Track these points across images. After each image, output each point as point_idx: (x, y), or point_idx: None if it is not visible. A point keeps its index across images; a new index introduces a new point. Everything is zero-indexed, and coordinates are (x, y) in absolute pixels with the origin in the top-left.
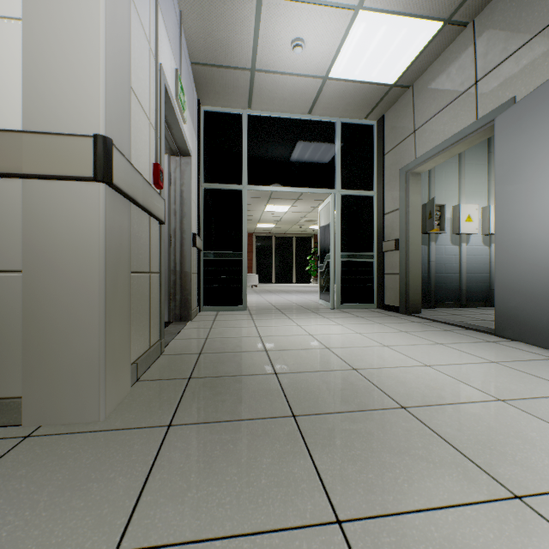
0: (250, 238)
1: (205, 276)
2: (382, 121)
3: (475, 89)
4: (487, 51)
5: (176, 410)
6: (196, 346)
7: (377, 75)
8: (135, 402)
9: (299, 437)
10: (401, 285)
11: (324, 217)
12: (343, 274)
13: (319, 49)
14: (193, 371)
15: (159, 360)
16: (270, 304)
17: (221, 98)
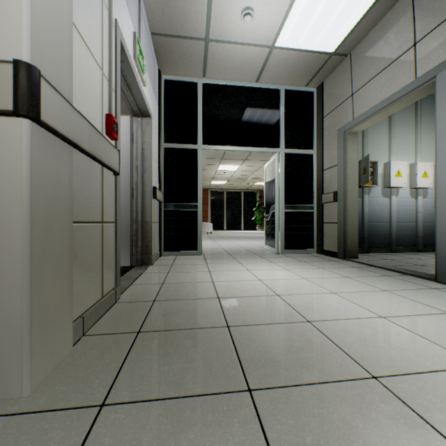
0: (205, 193)
1: (165, 225)
2: (321, 88)
3: (414, 50)
4: (427, 14)
5: (115, 379)
6: (151, 292)
7: (319, 43)
8: (72, 366)
9: (258, 429)
10: (340, 233)
11: (269, 173)
12: (286, 223)
13: (267, 18)
14: (143, 323)
15: (113, 309)
16: (222, 249)
17: (179, 67)
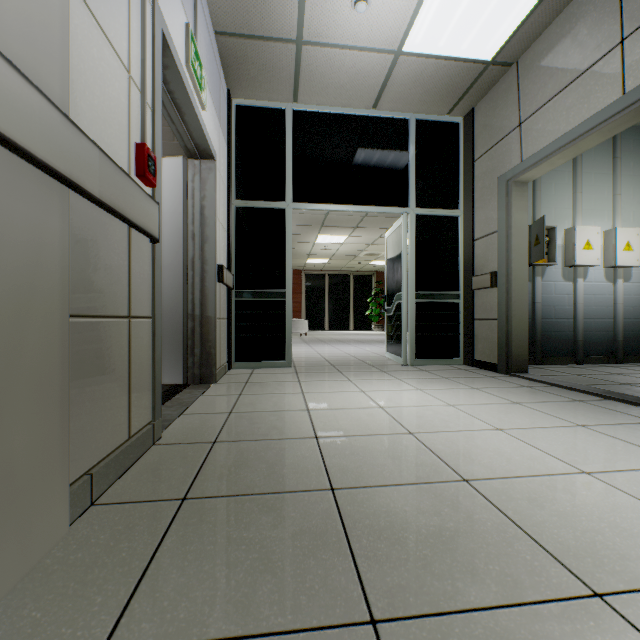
0: (298, 277)
1: (237, 322)
2: (471, 116)
3: (621, 51)
4: None
5: (131, 595)
6: (211, 427)
7: (470, 46)
8: (61, 567)
9: None
10: (500, 334)
11: (393, 245)
12: (419, 320)
13: (391, 6)
14: (193, 482)
15: (147, 456)
16: (323, 359)
17: (258, 86)
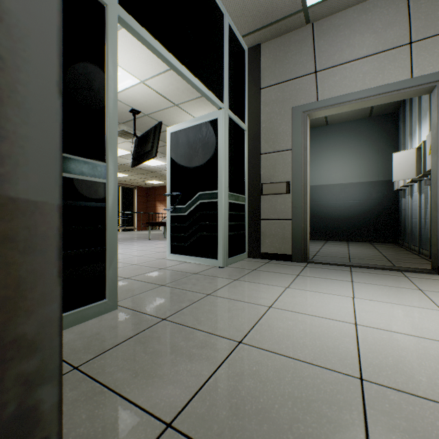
0: None
1: None
2: (258, 50)
3: (410, 49)
4: (426, 18)
5: None
6: None
7: None
8: None
9: None
10: (296, 231)
11: (190, 141)
12: (228, 220)
13: None
14: None
15: None
16: None
17: None
